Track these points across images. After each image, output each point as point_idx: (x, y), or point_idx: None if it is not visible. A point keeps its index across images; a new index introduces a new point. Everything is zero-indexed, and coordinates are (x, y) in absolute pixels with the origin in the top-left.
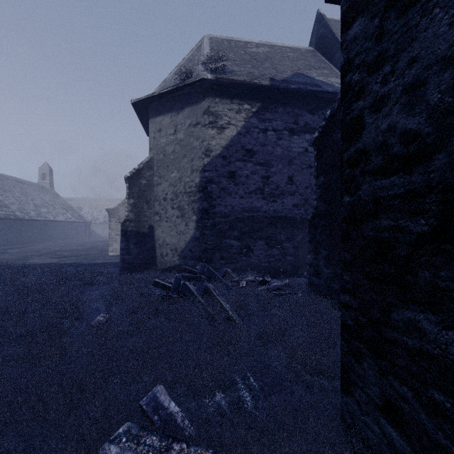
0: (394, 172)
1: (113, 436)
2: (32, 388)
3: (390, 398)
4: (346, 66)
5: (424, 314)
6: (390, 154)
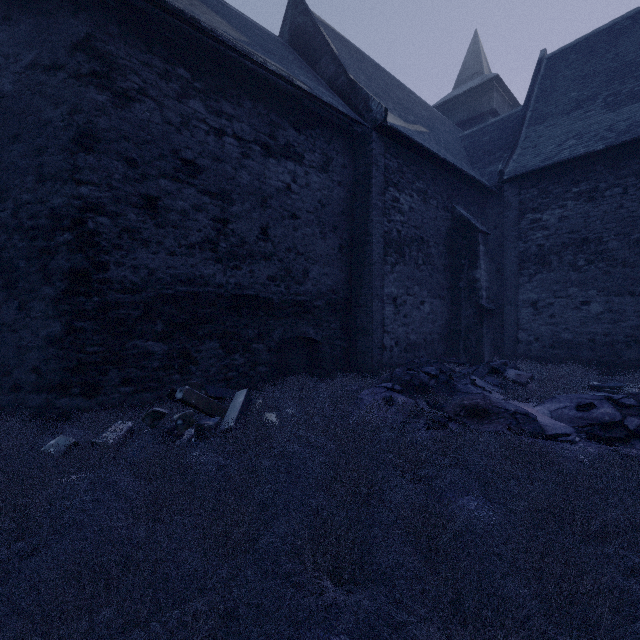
0: (127, 293)
1: (103, 441)
2: (3, 511)
3: (125, 377)
4: (96, 232)
5: (139, 341)
6: (125, 286)
